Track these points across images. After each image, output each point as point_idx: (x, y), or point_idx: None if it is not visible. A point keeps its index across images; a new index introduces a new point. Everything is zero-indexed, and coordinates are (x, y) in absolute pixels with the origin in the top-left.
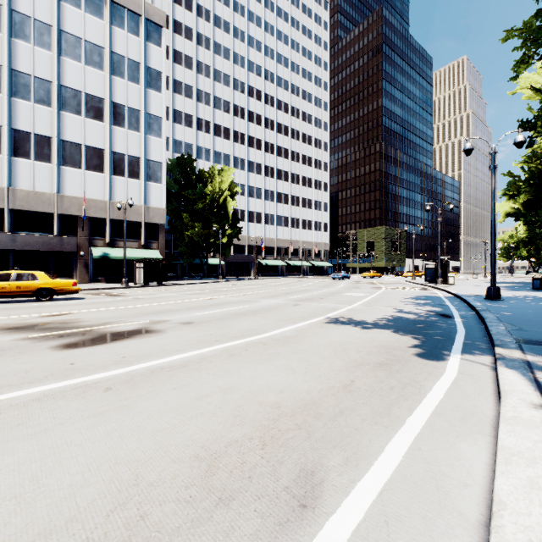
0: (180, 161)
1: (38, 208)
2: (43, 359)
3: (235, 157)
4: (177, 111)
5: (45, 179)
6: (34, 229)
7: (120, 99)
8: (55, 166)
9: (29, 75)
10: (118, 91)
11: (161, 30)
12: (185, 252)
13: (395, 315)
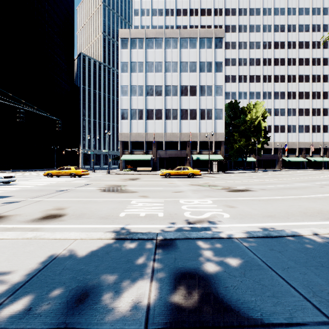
0: (230, 104)
1: (173, 139)
2: (228, 193)
3: (263, 92)
4: (227, 76)
5: (175, 127)
6: (171, 148)
7: (203, 83)
8: (179, 121)
9: (170, 86)
10: (202, 79)
11: (222, 39)
12: (233, 155)
13: None
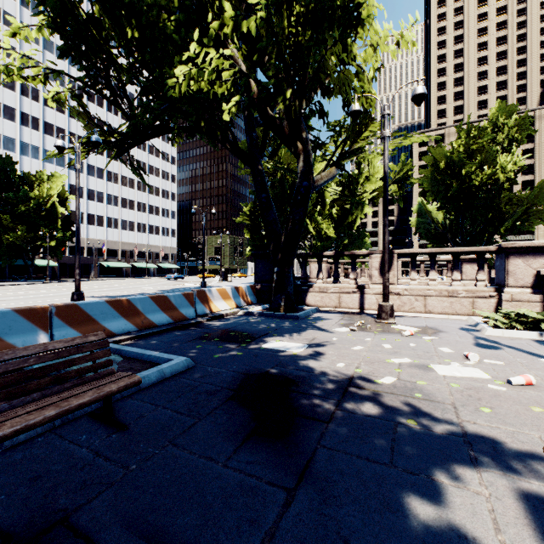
0: None
1: None
2: None
3: (71, 158)
4: None
5: None
6: None
7: None
8: None
9: None
10: None
11: None
12: (5, 254)
13: (131, 294)
